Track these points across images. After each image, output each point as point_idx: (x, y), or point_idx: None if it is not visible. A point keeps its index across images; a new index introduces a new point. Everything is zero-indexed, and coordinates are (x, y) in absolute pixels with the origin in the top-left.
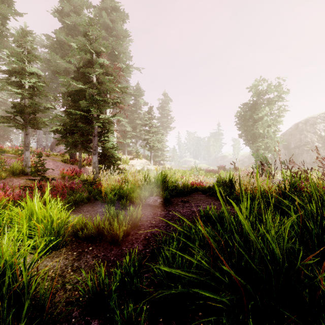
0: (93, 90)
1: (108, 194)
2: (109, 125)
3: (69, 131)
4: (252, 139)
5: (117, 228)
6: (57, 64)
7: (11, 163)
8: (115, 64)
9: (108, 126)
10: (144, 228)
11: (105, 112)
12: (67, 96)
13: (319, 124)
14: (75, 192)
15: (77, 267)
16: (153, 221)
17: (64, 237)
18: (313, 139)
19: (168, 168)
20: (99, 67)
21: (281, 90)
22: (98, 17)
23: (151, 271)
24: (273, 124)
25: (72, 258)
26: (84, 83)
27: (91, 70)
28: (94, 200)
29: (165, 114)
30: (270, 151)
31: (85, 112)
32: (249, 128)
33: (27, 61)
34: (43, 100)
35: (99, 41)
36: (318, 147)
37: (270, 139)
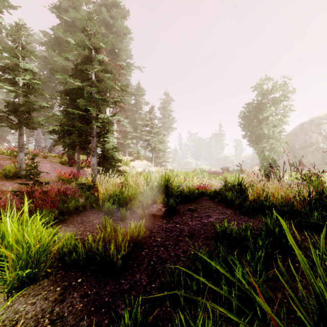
0: (92, 88)
1: (105, 203)
2: (109, 125)
3: (67, 131)
4: (256, 140)
5: (113, 253)
6: (55, 61)
7: (4, 165)
8: (114, 61)
9: (107, 126)
10: (148, 249)
11: (105, 112)
12: (65, 94)
13: (324, 125)
14: (70, 198)
15: (58, 315)
16: (158, 238)
17: (46, 266)
18: (318, 140)
19: (169, 169)
20: (98, 63)
21: (286, 89)
22: (97, 11)
23: (160, 326)
24: (279, 125)
25: (54, 298)
26: (82, 80)
27: (89, 67)
28: (90, 208)
29: (166, 114)
30: (275, 152)
31: (83, 112)
32: (253, 129)
33: (21, 57)
34: (40, 99)
35: (98, 37)
36: (323, 148)
37: (276, 140)
